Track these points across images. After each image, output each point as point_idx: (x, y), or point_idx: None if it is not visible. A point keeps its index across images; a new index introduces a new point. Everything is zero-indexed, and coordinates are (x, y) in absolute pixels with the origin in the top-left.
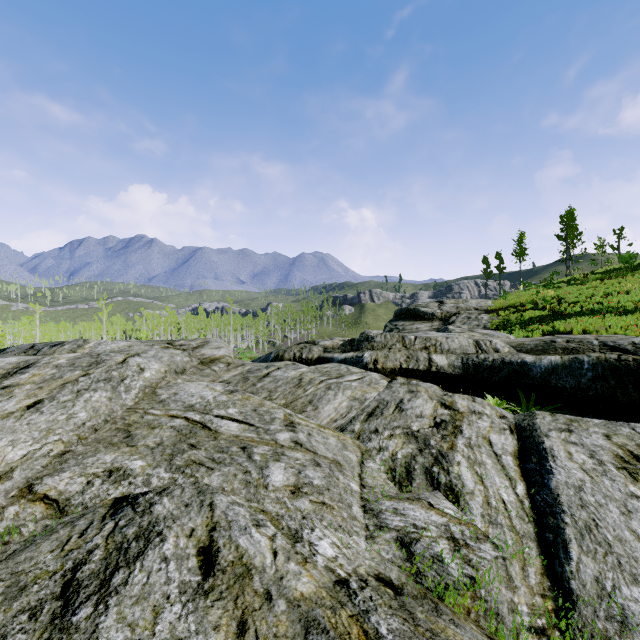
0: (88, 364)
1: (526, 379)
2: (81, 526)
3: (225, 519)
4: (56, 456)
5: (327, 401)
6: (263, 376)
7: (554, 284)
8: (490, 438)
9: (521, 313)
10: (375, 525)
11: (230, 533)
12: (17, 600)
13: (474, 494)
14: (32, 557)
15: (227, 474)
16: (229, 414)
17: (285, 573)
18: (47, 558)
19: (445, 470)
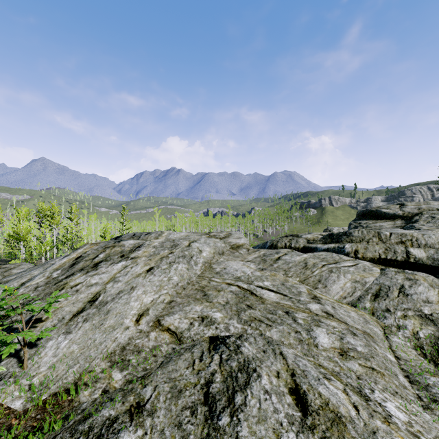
0: (170, 246)
1: None
2: (197, 353)
3: (298, 368)
4: (167, 303)
5: (333, 281)
6: (276, 259)
7: None
8: None
9: None
10: (428, 397)
11: (308, 381)
12: (179, 399)
13: None
14: (176, 369)
15: (282, 331)
16: (265, 285)
17: (375, 428)
18: (186, 372)
19: None
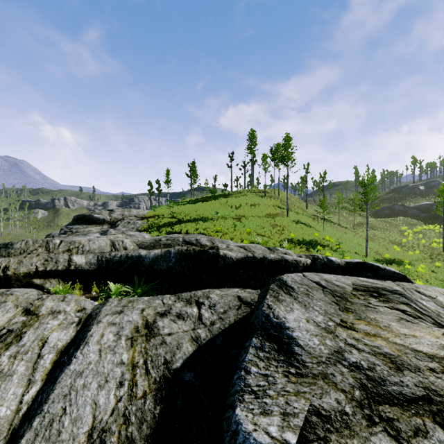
0: None
1: (141, 267)
2: None
3: None
4: None
5: None
6: None
7: (182, 202)
8: (49, 338)
9: (161, 220)
10: None
11: None
12: None
13: None
14: None
15: None
16: None
17: None
18: None
19: None
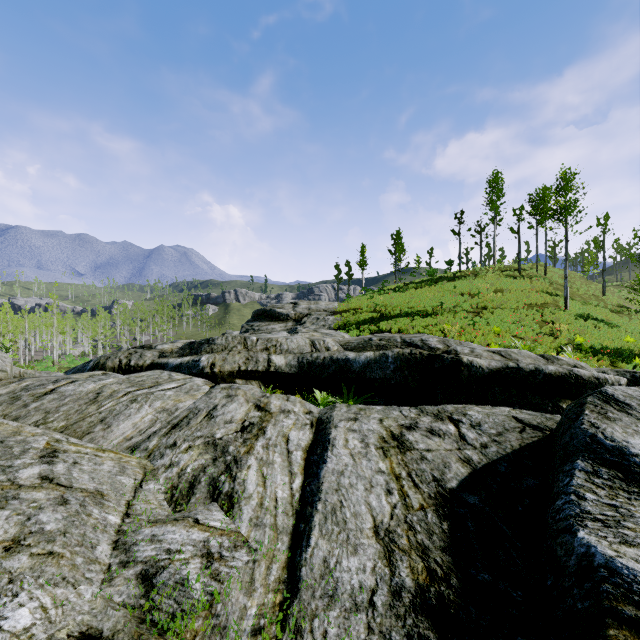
0: None
1: (349, 373)
2: None
3: None
4: None
5: (126, 416)
6: (45, 393)
7: (385, 290)
8: (289, 435)
9: (359, 315)
10: (121, 562)
11: None
12: None
13: (251, 498)
14: None
15: None
16: None
17: None
18: None
19: (232, 477)
